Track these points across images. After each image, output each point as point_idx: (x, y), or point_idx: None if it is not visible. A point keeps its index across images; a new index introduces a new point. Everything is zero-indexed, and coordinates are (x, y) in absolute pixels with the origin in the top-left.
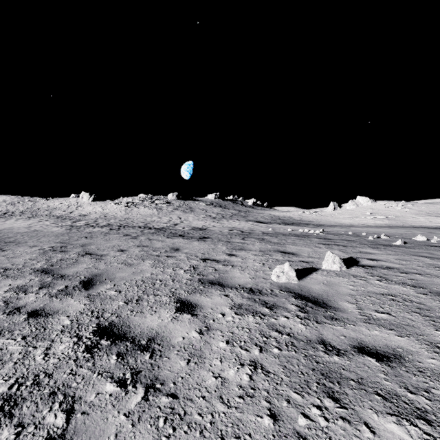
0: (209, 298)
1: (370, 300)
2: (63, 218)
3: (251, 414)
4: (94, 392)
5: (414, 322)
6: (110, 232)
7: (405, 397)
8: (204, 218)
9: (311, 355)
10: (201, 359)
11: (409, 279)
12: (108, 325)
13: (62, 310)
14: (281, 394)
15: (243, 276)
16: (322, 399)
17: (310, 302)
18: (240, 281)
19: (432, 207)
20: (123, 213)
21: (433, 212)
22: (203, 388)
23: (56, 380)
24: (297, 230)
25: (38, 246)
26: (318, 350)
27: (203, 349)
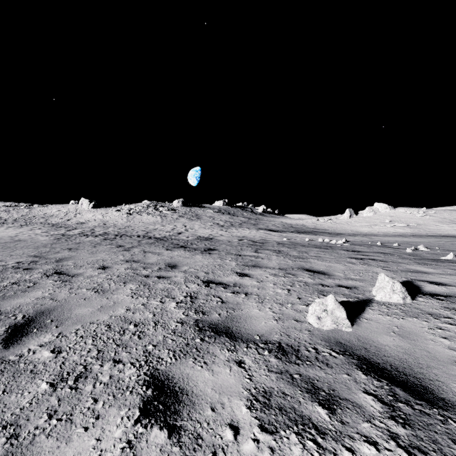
0: (208, 372)
1: None
2: (58, 226)
3: None
4: None
5: None
6: (102, 242)
7: None
8: (211, 227)
9: None
10: None
11: None
12: None
13: None
14: None
15: (262, 314)
16: None
17: (398, 387)
18: (261, 326)
19: (455, 214)
20: (124, 221)
21: None
22: None
23: None
24: (315, 240)
25: (2, 261)
26: None
27: None
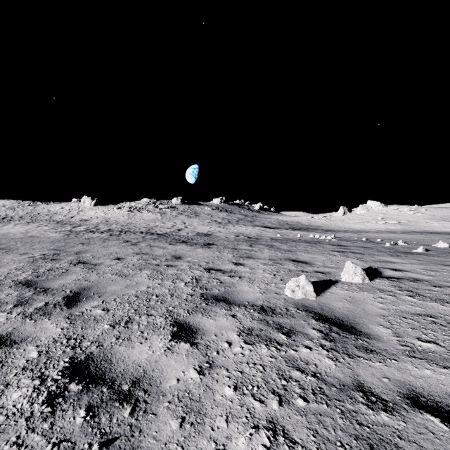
0: (212, 320)
1: (407, 322)
2: (63, 223)
3: None
4: None
5: None
6: (109, 237)
7: None
8: (209, 224)
9: (349, 411)
10: (200, 416)
11: (445, 294)
12: (85, 359)
13: (33, 336)
14: None
15: (252, 289)
16: None
17: (335, 326)
18: (249, 297)
19: (445, 211)
20: (125, 218)
21: (447, 216)
22: None
23: None
24: (307, 236)
25: (29, 253)
26: (358, 401)
27: (202, 399)
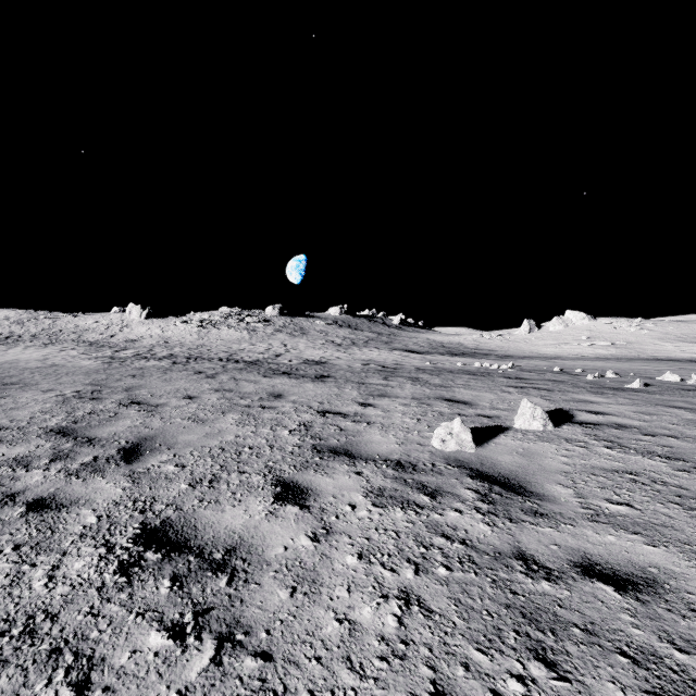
0: (329, 478)
1: (597, 481)
2: (99, 345)
3: (402, 693)
4: (128, 648)
5: (674, 521)
6: (173, 367)
7: (672, 660)
8: (323, 346)
9: (502, 580)
10: (315, 586)
11: (658, 445)
12: (161, 525)
13: (86, 498)
14: (454, 654)
15: (385, 439)
16: (525, 662)
17: (497, 485)
18: (382, 449)
19: (685, 327)
20: (195, 337)
21: (687, 335)
22: (317, 640)
23: (63, 626)
24: (471, 365)
25: (55, 390)
26: (515, 570)
27: (318, 569)
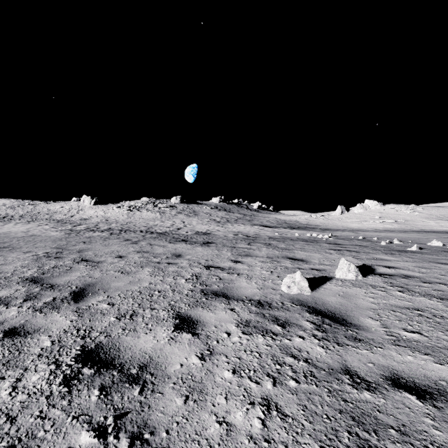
0: (212, 313)
1: (395, 315)
2: (63, 222)
3: None
4: (64, 445)
5: None
6: (110, 236)
7: None
8: (208, 223)
9: (336, 390)
10: (202, 395)
11: (434, 290)
12: (95, 348)
13: (45, 328)
14: None
15: (249, 285)
16: None
17: (327, 318)
18: (247, 292)
19: (442, 210)
20: (125, 217)
21: (444, 215)
22: (203, 439)
23: (18, 427)
24: (304, 235)
25: (32, 252)
26: (344, 382)
27: (204, 381)
